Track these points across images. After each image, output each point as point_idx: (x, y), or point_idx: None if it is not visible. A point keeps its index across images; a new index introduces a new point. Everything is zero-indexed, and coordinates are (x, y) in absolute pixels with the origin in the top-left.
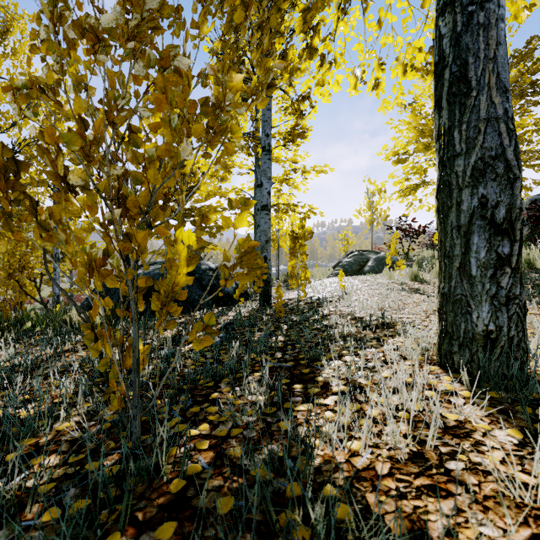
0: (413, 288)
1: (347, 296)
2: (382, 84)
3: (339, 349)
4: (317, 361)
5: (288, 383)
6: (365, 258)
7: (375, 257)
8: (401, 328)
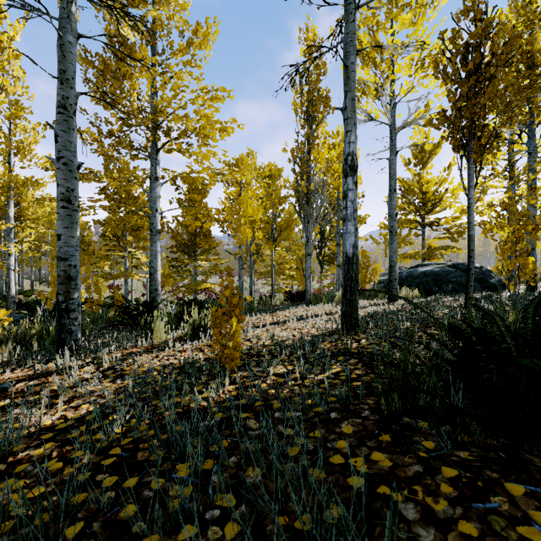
0: None
1: None
2: None
3: None
4: None
5: None
6: None
7: None
8: None
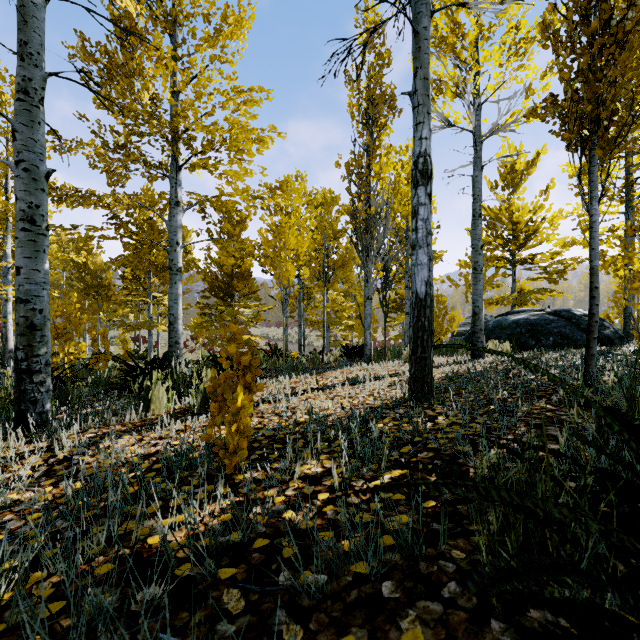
0: None
1: None
2: None
3: None
4: None
5: None
6: None
7: None
8: None
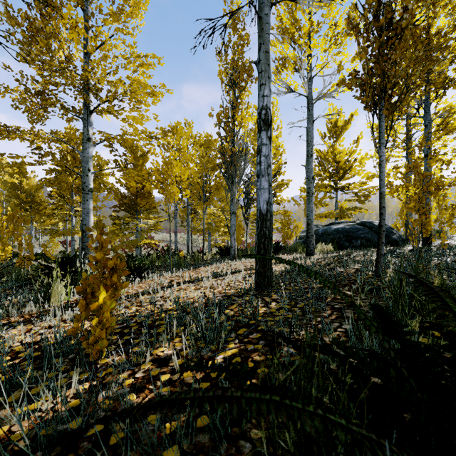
0: None
1: None
2: None
3: None
4: None
5: None
6: None
7: None
8: None
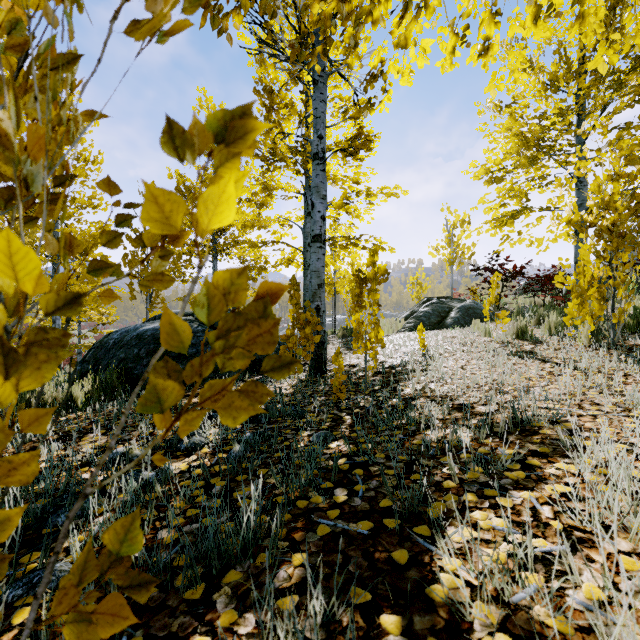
0: (525, 351)
1: (432, 362)
2: (494, 48)
3: (454, 486)
4: (418, 520)
5: (365, 603)
6: (447, 307)
7: (460, 306)
8: (552, 435)
